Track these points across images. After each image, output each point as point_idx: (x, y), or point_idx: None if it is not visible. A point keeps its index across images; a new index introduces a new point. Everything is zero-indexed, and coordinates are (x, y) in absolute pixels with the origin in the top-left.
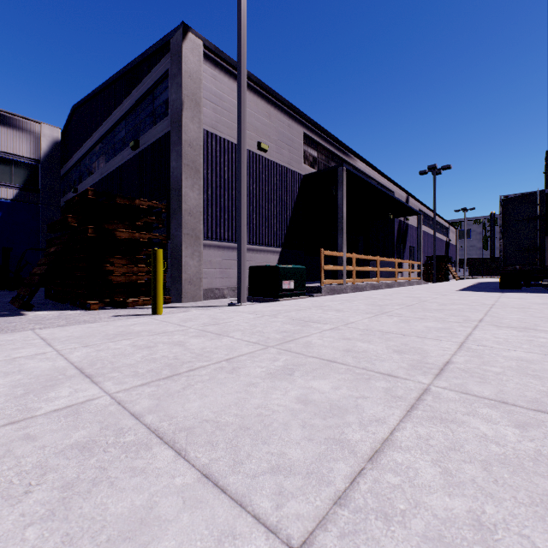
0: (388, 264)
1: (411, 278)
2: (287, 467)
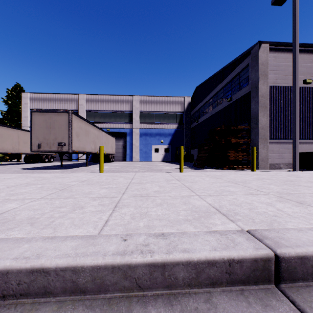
0: None
1: None
2: None
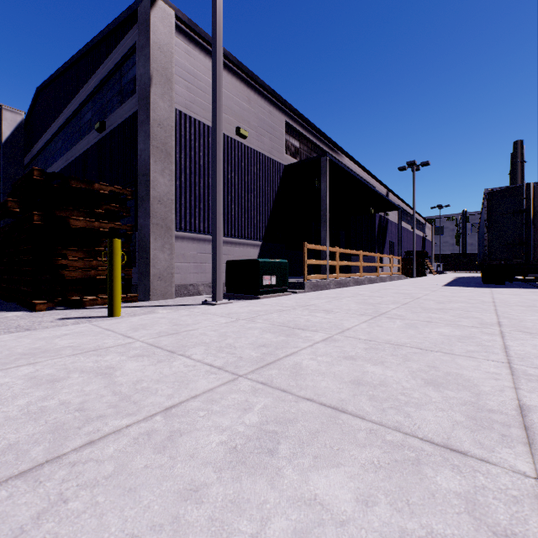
0: (369, 259)
1: (392, 273)
2: None
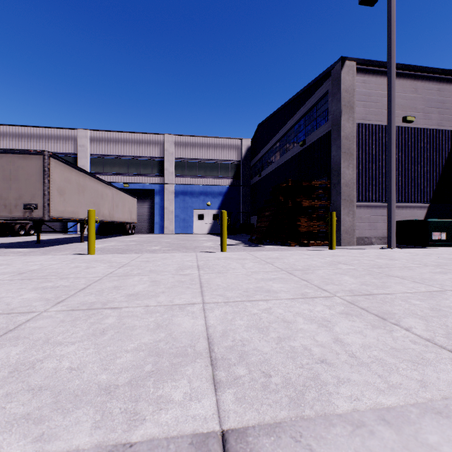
0: None
1: None
2: (444, 285)
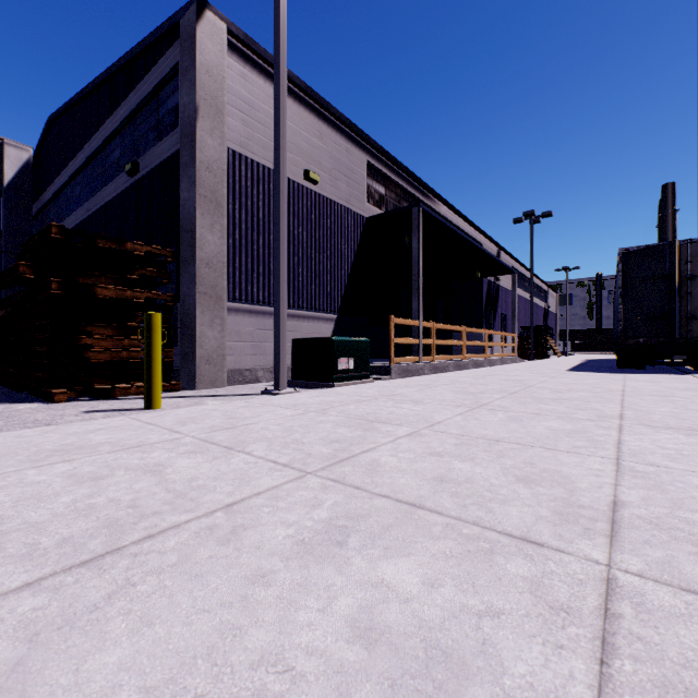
0: (474, 336)
1: (504, 355)
2: None
